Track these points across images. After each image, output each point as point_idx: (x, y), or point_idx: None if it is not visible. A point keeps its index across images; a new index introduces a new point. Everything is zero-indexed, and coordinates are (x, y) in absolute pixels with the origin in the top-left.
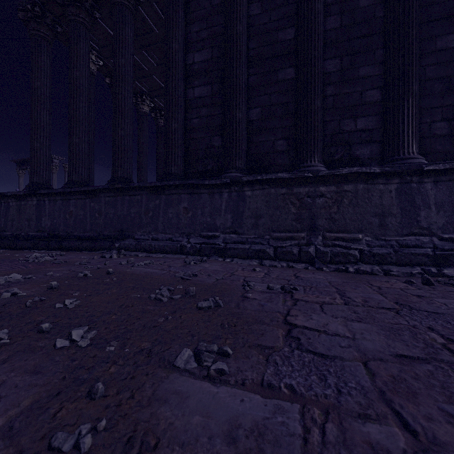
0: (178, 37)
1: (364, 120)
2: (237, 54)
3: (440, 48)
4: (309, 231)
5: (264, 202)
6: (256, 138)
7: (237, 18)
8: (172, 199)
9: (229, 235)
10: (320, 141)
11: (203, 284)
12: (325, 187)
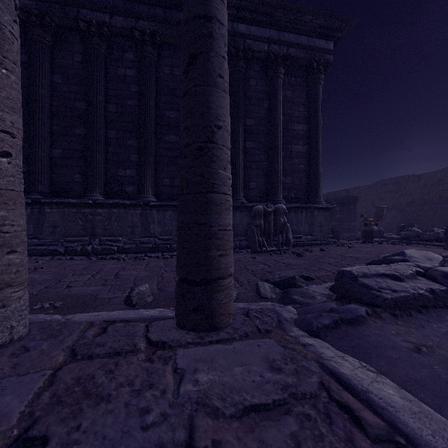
0: None
1: (130, 171)
2: (39, 109)
3: (167, 140)
4: (91, 236)
5: (61, 217)
6: (58, 170)
7: (40, 83)
8: None
9: (31, 240)
10: (101, 180)
11: None
12: (102, 210)
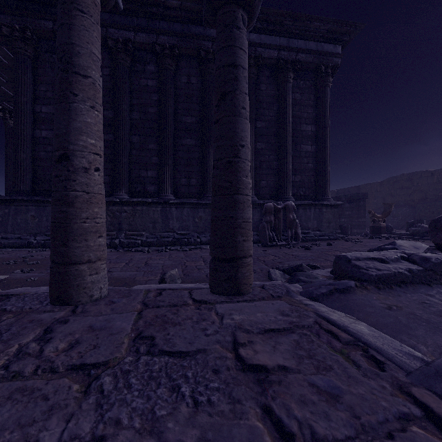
0: (27, 93)
1: (152, 172)
2: None
3: (184, 144)
4: (118, 231)
5: None
6: None
7: None
8: (20, 209)
9: None
10: (126, 181)
11: (36, 259)
12: (127, 207)
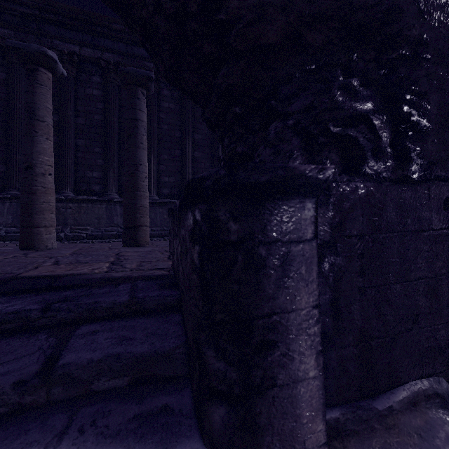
0: None
1: (97, 173)
2: (17, 120)
3: None
4: (63, 225)
5: None
6: None
7: (18, 99)
8: None
9: (10, 228)
10: (71, 180)
11: None
12: (73, 204)
